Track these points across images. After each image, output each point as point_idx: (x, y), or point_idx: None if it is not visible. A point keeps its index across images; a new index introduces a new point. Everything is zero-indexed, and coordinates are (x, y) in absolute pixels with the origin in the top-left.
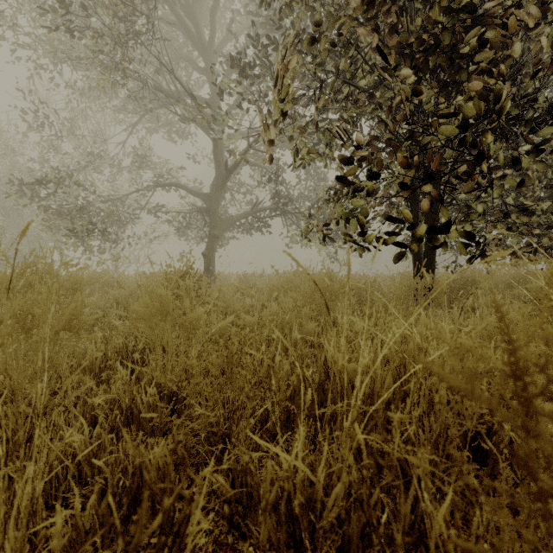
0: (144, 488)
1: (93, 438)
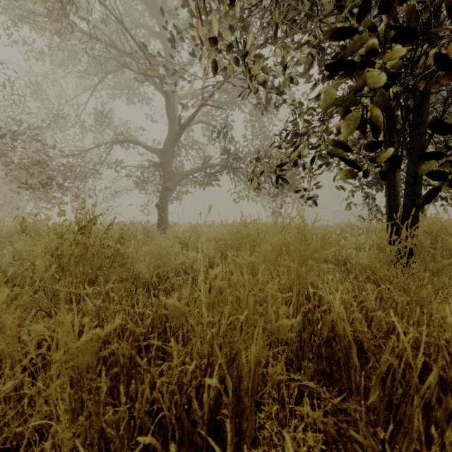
0: None
1: None
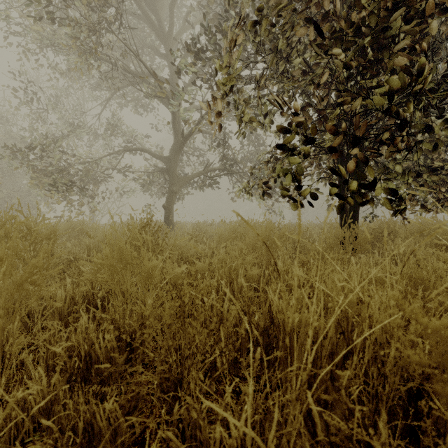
0: (96, 442)
1: (52, 386)
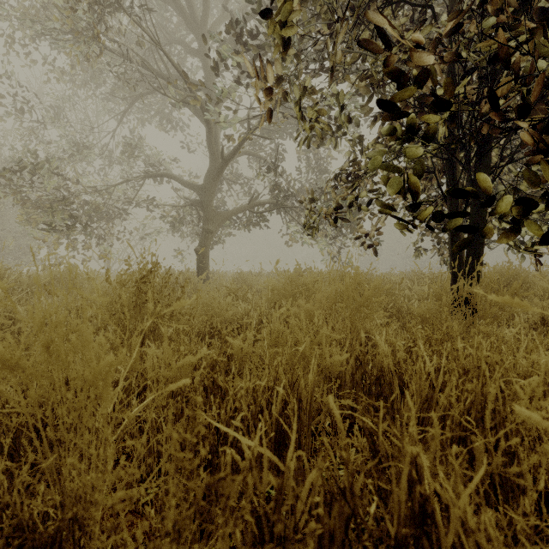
0: None
1: None
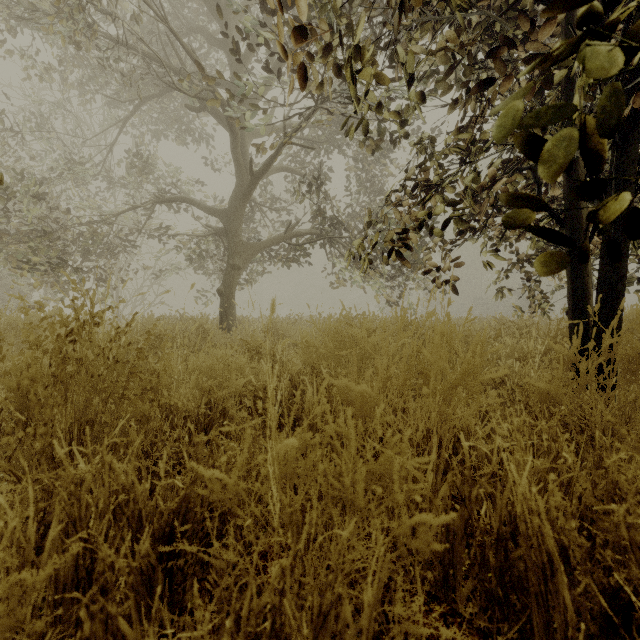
0: None
1: None
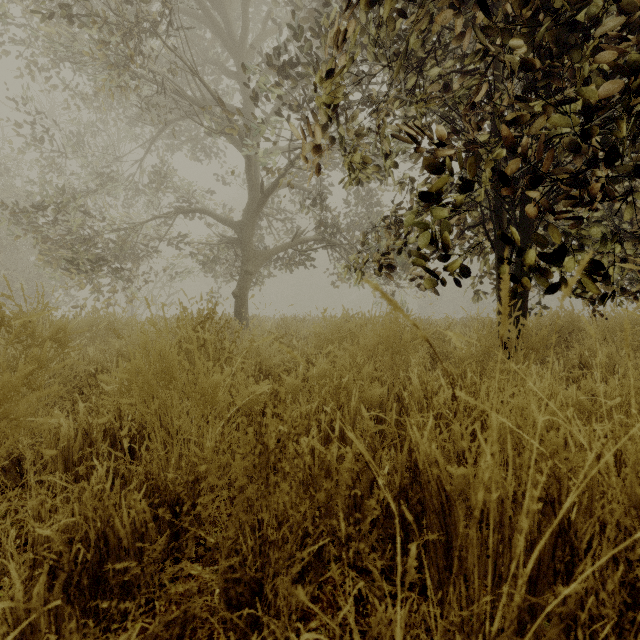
0: None
1: (34, 598)
